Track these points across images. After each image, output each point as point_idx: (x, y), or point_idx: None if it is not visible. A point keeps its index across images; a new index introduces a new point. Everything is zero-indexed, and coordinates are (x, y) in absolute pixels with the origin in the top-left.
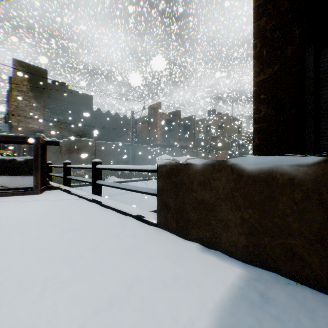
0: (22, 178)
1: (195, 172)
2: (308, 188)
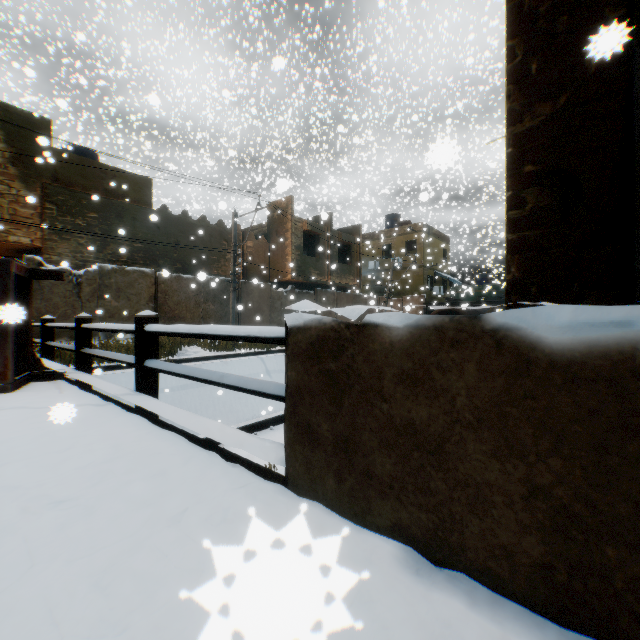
0: None
1: (388, 349)
2: None
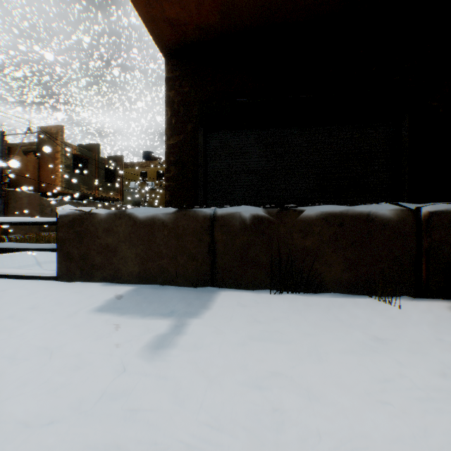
0: None
1: (100, 221)
2: (171, 227)
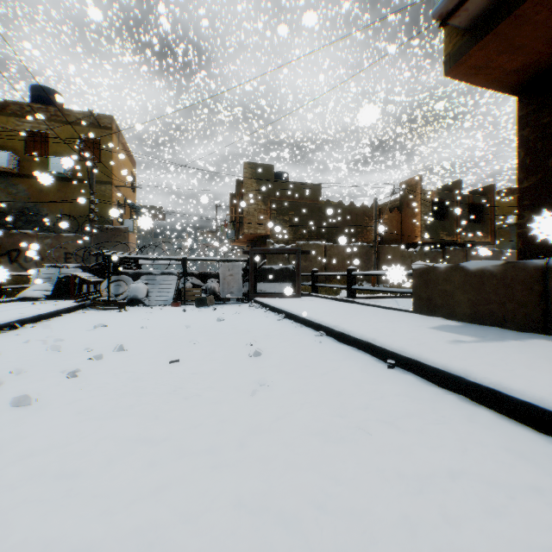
0: (278, 284)
1: (439, 273)
2: (498, 277)
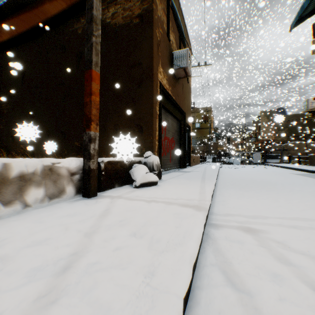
0: (274, 160)
1: (311, 156)
2: None
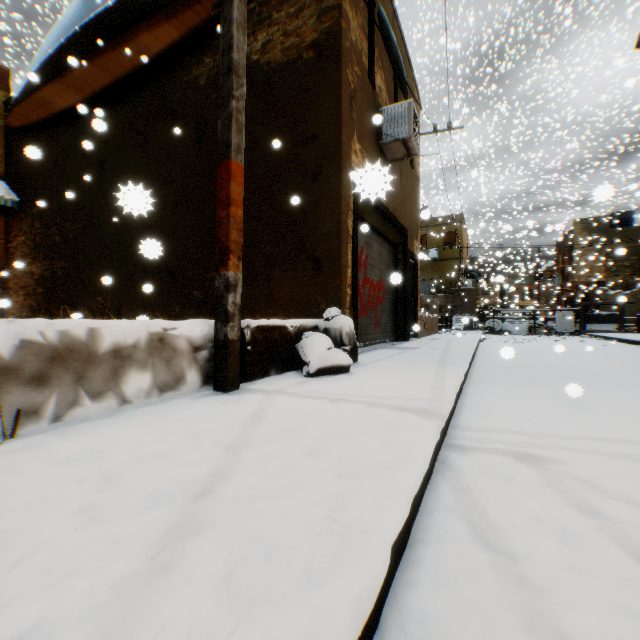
0: (604, 325)
1: None
2: None
